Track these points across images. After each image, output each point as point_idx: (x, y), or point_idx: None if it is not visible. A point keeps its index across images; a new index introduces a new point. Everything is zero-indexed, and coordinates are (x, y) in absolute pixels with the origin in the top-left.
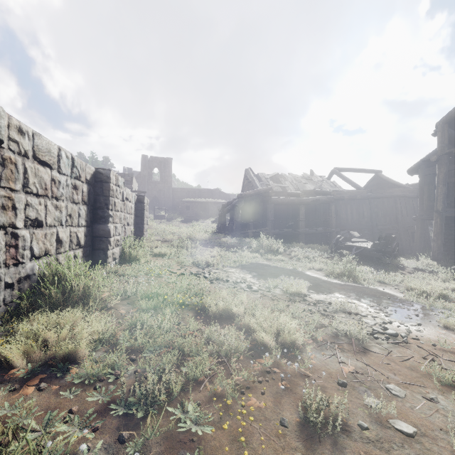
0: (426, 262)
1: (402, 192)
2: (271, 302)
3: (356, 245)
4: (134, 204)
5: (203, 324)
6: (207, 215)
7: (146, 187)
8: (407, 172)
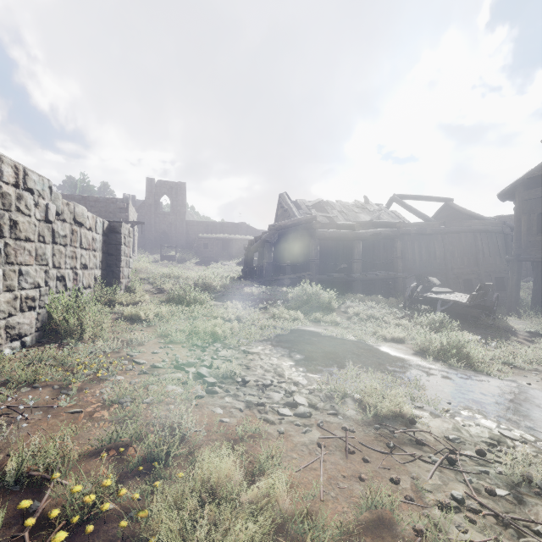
0: (538, 322)
1: (484, 225)
2: (348, 466)
3: (443, 298)
4: (102, 234)
5: None
6: (231, 256)
7: (153, 219)
8: (498, 197)
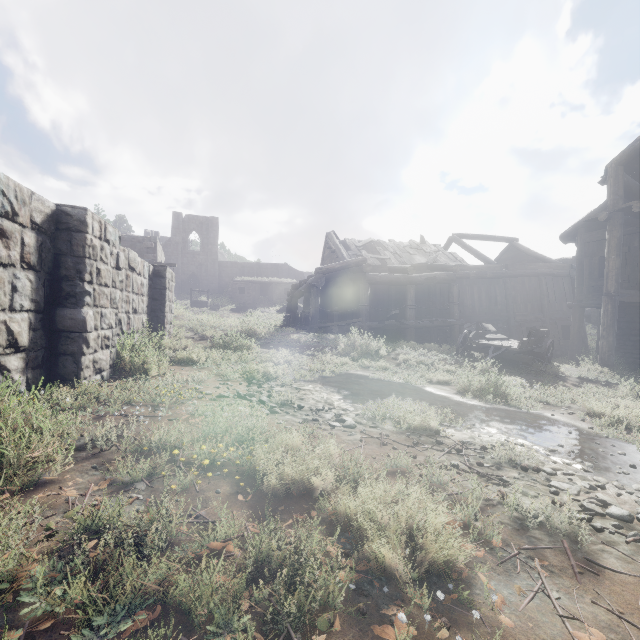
0: (593, 369)
1: (549, 268)
2: (381, 450)
3: (495, 344)
4: (148, 279)
5: (249, 519)
6: (271, 302)
7: (180, 259)
8: (560, 238)
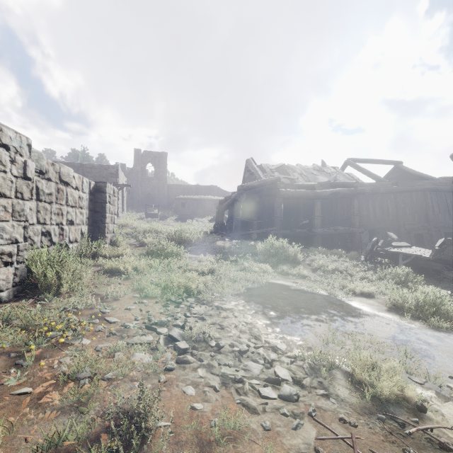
0: None
1: (433, 185)
2: None
3: (405, 252)
4: (89, 193)
5: None
6: (205, 213)
7: (139, 183)
8: (451, 157)
